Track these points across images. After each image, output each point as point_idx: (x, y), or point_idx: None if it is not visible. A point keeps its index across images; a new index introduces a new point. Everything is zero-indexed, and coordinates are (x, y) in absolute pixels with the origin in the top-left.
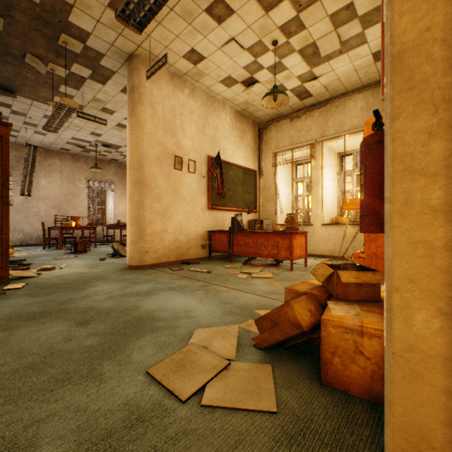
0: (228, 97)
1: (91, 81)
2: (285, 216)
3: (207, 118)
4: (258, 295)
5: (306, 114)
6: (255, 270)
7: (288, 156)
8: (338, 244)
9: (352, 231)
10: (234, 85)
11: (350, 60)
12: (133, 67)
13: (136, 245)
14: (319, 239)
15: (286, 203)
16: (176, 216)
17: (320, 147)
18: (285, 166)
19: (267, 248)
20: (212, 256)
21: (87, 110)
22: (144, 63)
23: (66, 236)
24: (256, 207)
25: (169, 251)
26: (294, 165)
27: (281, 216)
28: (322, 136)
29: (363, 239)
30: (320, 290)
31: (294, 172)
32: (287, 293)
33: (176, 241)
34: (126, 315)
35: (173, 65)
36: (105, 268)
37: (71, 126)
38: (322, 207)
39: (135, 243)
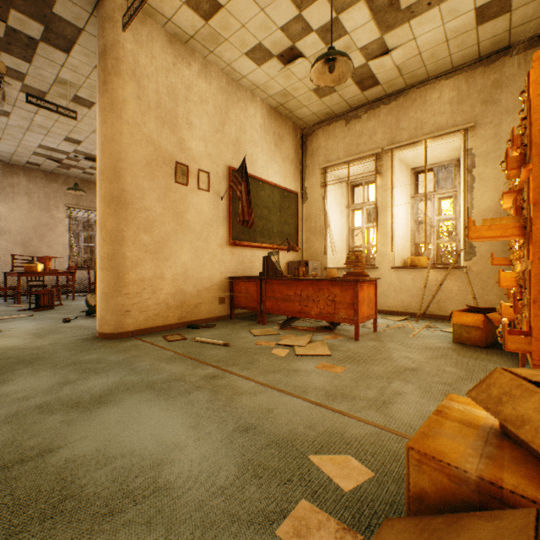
0: (258, 82)
1: (46, 46)
2: (338, 256)
3: (228, 111)
4: (312, 403)
5: (369, 112)
6: (300, 339)
7: (342, 173)
8: (415, 296)
9: (435, 277)
10: (266, 62)
11: (442, 20)
12: (104, 15)
13: (110, 300)
14: (388, 289)
15: (339, 238)
16: (179, 255)
17: (390, 159)
18: (338, 187)
19: (317, 303)
20: (235, 314)
21: (52, 100)
22: (123, 11)
23: (36, 283)
24: (298, 243)
25: (166, 309)
26: (350, 187)
27: (332, 256)
28: (392, 143)
29: (452, 288)
30: (527, 467)
31: (349, 196)
32: (416, 465)
33: (179, 294)
34: (0, 487)
35: (172, 19)
36: (60, 337)
37: (34, 127)
38: (392, 243)
39: (109, 297)
